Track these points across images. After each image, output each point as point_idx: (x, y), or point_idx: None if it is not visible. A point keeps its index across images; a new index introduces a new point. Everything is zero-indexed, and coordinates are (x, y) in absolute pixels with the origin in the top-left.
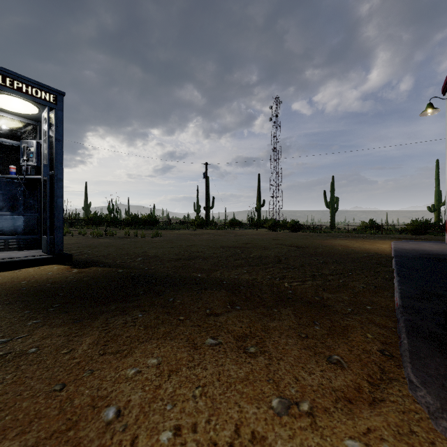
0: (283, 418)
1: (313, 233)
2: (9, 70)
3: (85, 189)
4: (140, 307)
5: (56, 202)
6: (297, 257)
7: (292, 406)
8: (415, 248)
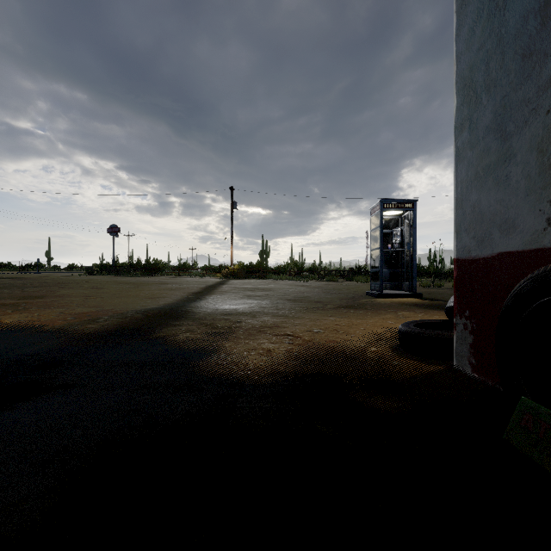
0: None
1: None
2: (393, 200)
3: None
4: None
5: (413, 263)
6: None
7: None
8: None
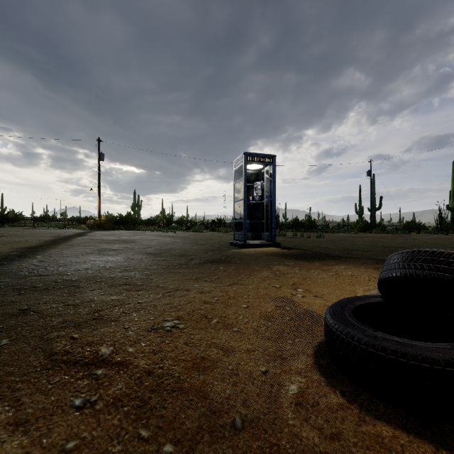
0: None
1: None
2: (256, 153)
3: None
4: (331, 260)
5: (272, 215)
6: None
7: None
8: None
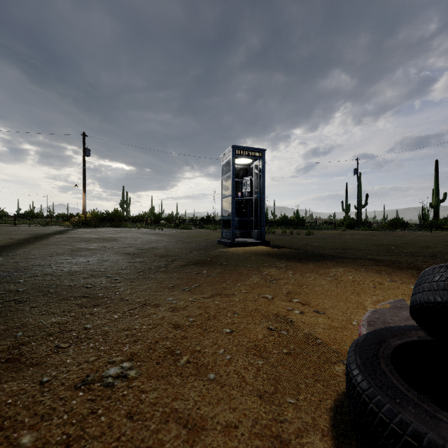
0: (389, 281)
1: None
2: (245, 147)
3: None
4: (326, 261)
5: (262, 212)
6: None
7: (394, 280)
8: None
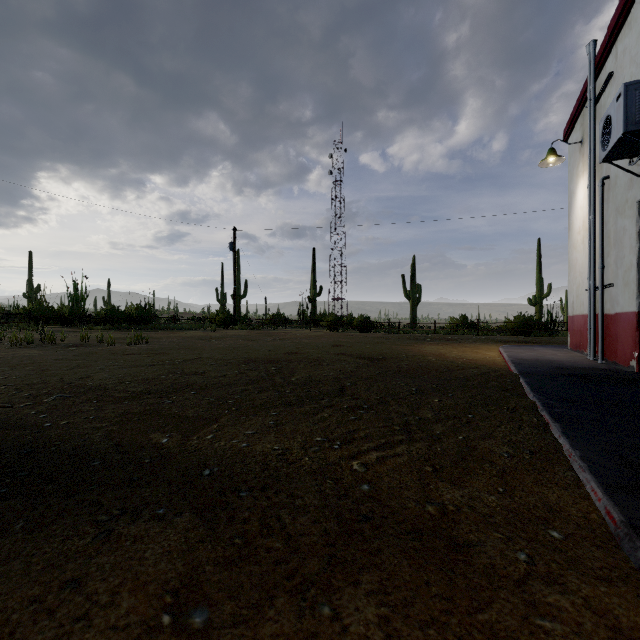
0: None
1: (390, 335)
2: None
3: (29, 263)
4: None
5: None
6: (371, 380)
7: None
8: (537, 358)
